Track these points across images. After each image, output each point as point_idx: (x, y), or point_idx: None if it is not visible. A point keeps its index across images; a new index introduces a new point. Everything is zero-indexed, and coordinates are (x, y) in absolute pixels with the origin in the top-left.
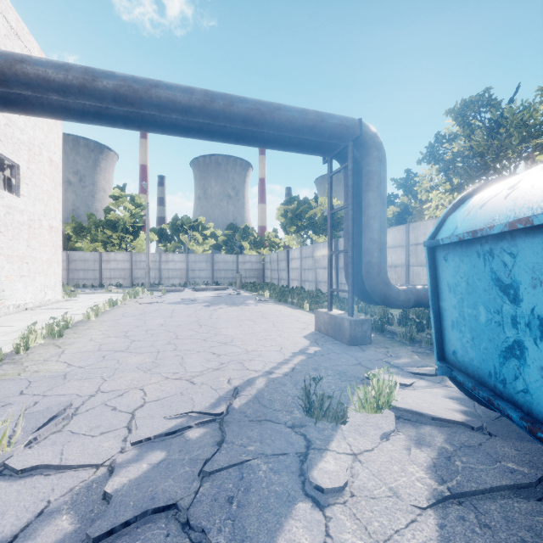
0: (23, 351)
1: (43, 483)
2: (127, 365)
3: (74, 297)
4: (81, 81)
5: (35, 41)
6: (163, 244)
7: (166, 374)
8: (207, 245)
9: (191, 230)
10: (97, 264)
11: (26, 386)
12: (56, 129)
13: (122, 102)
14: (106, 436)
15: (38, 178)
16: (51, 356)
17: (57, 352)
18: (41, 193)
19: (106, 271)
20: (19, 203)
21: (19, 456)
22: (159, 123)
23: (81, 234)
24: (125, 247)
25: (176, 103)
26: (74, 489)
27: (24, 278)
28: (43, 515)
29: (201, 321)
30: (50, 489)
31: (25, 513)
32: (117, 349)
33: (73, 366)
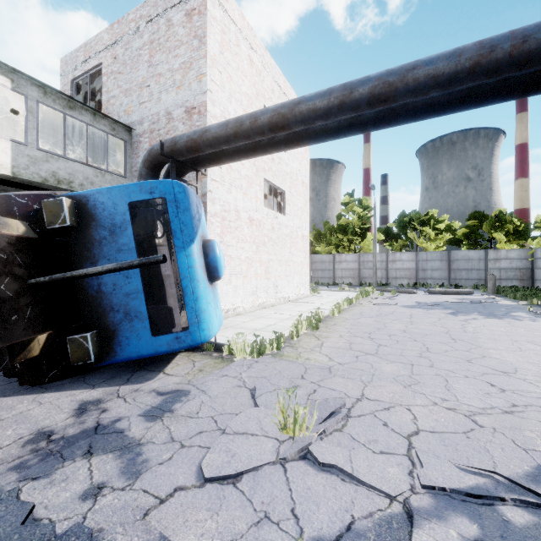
0: (295, 338)
1: (342, 488)
2: (382, 372)
3: (317, 293)
4: (340, 98)
5: (293, 92)
6: (388, 243)
7: (432, 398)
8: (440, 241)
9: (420, 225)
10: (332, 264)
11: (304, 371)
12: (306, 156)
13: (376, 102)
14: (387, 458)
15: (295, 199)
16: (314, 347)
17: (317, 343)
18: (297, 210)
19: (338, 271)
20: (285, 220)
21: (317, 446)
22: (411, 110)
23: (318, 240)
24: (354, 248)
25: (437, 76)
26: (373, 515)
27: (287, 277)
28: (352, 532)
29: (452, 333)
30: (350, 501)
31: (335, 518)
32: (367, 352)
33: (333, 361)
